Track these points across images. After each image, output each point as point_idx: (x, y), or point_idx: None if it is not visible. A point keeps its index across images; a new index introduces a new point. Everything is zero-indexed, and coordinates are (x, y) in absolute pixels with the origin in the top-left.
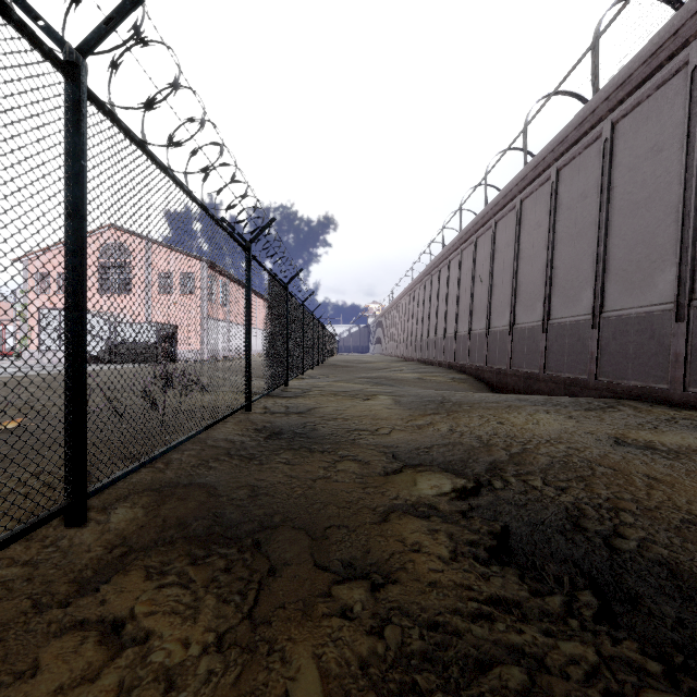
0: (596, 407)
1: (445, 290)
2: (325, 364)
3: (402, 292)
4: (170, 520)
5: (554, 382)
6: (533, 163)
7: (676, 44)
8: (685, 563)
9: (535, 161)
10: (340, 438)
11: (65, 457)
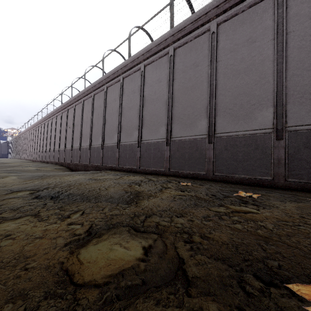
0: (96, 173)
1: (55, 128)
2: None
3: (31, 126)
4: None
5: (92, 167)
6: (87, 89)
7: (118, 74)
8: (74, 192)
9: (87, 88)
10: None
11: None
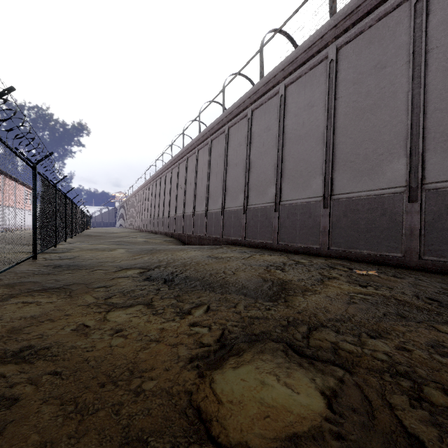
0: (215, 248)
1: (164, 190)
2: (81, 234)
3: (139, 188)
4: (22, 288)
5: (209, 240)
6: (202, 134)
7: (244, 106)
8: (191, 275)
9: (203, 133)
10: (95, 264)
11: None
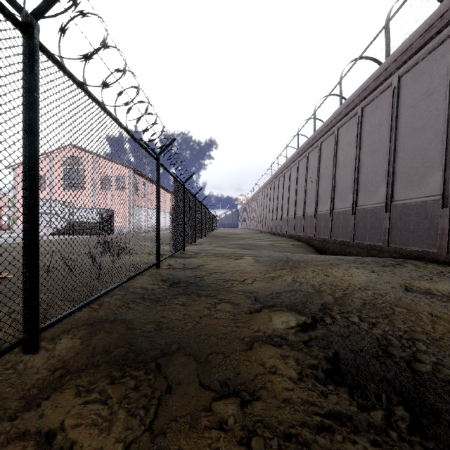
0: (389, 264)
1: (288, 187)
2: (209, 235)
3: (259, 188)
4: (98, 348)
5: (360, 247)
6: (345, 104)
7: (442, 23)
8: None
9: (347, 102)
10: (219, 286)
11: (23, 304)
